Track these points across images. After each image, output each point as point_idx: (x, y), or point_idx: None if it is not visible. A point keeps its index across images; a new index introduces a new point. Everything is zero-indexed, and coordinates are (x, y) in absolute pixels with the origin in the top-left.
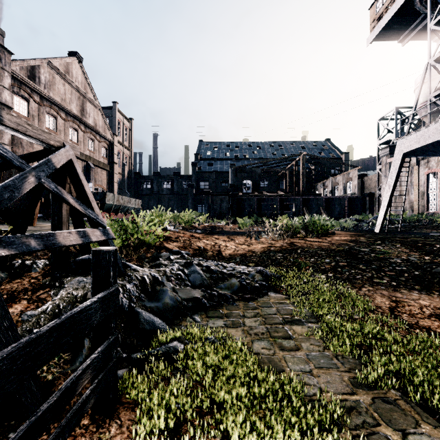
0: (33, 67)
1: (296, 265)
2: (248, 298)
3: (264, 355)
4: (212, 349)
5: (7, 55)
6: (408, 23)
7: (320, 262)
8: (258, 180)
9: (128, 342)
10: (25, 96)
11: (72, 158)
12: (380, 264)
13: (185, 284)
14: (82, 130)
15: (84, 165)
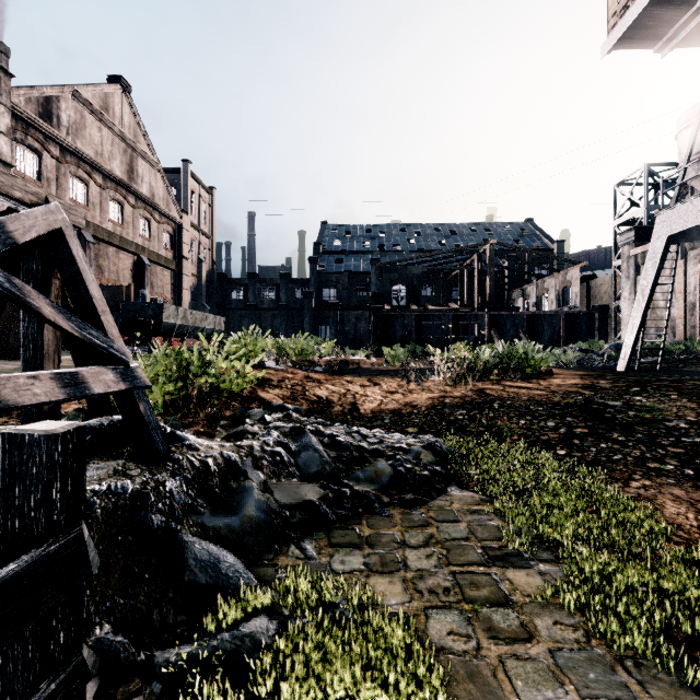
0: (48, 98)
1: (494, 431)
2: (410, 500)
3: (456, 656)
4: (339, 651)
5: (4, 78)
6: (672, 16)
7: (538, 426)
8: (417, 285)
9: (156, 618)
10: (34, 147)
11: (63, 228)
12: (650, 431)
13: (290, 473)
14: (130, 205)
15: (135, 261)
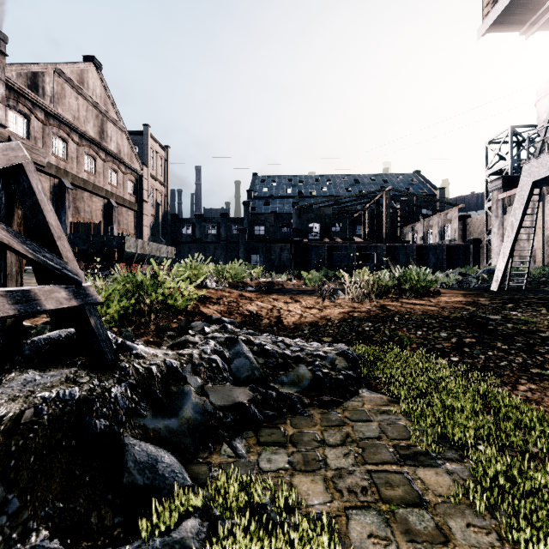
0: (35, 73)
1: (396, 340)
2: (328, 401)
3: None
4: None
5: None
6: (535, 5)
7: (433, 337)
8: (329, 223)
9: (94, 521)
10: (24, 112)
11: (24, 164)
12: (528, 341)
13: (224, 377)
14: (101, 159)
15: (105, 203)
